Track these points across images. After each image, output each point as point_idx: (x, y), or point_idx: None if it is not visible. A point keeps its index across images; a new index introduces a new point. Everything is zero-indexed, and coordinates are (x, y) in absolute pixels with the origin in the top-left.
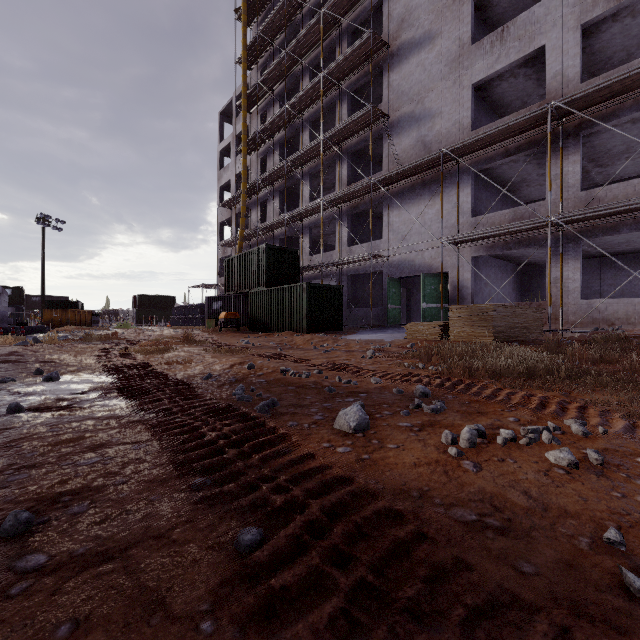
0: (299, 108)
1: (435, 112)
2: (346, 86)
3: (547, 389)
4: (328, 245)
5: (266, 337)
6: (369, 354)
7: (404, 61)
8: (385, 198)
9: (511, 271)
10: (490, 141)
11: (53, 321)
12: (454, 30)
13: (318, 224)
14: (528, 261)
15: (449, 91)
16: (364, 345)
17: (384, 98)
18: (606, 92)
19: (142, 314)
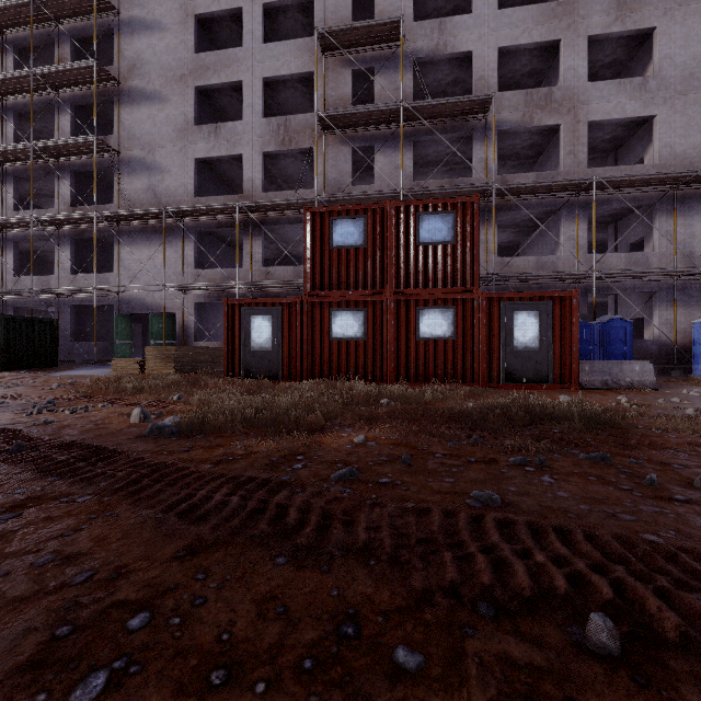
0: None
1: (165, 168)
2: (69, 96)
3: (134, 395)
4: (51, 262)
5: None
6: (54, 387)
7: (136, 106)
8: (116, 232)
9: None
10: (205, 212)
11: None
12: (181, 104)
13: (29, 240)
14: None
15: (177, 155)
16: (66, 380)
17: (115, 131)
18: (271, 207)
19: None
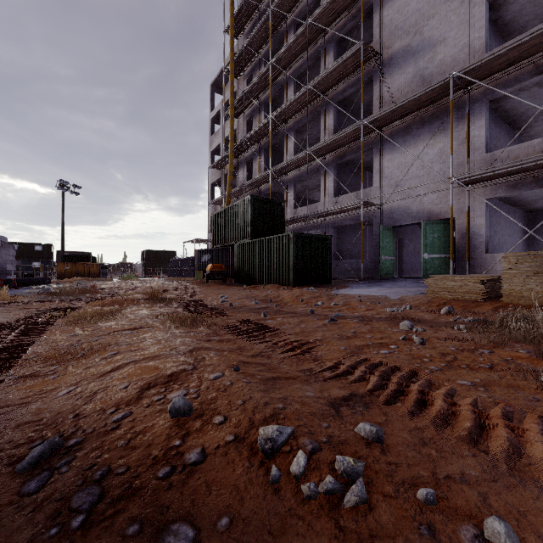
0: (284, 64)
1: (437, 40)
2: (332, 34)
3: None
4: (311, 200)
5: (250, 291)
6: (404, 328)
7: None
8: (375, 143)
9: (519, 218)
10: (516, 56)
11: (65, 273)
12: None
13: (302, 177)
14: (541, 206)
15: (455, 13)
16: (371, 305)
17: (374, 37)
18: None
19: (148, 266)
